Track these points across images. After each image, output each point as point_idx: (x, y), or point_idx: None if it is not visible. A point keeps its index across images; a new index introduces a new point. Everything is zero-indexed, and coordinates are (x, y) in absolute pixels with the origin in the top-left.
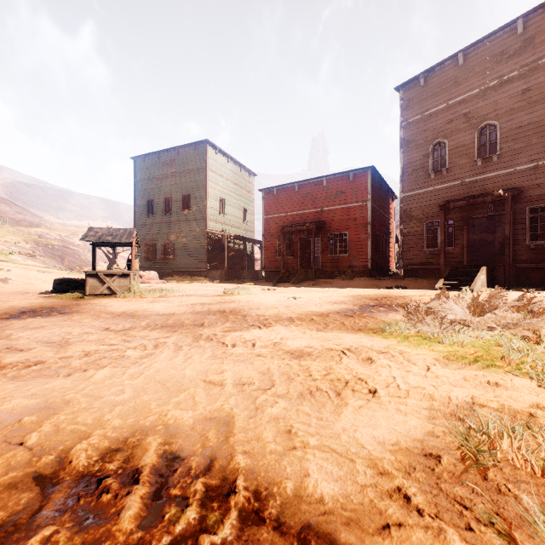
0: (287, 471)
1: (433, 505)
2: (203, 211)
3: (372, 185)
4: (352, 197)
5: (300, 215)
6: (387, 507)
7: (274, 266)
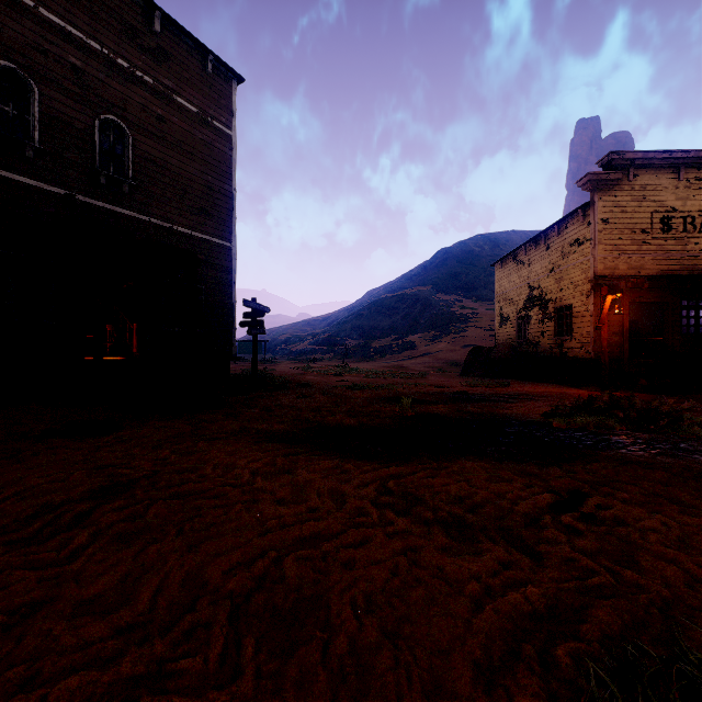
0: None
1: None
2: None
3: None
4: None
5: None
6: None
7: None
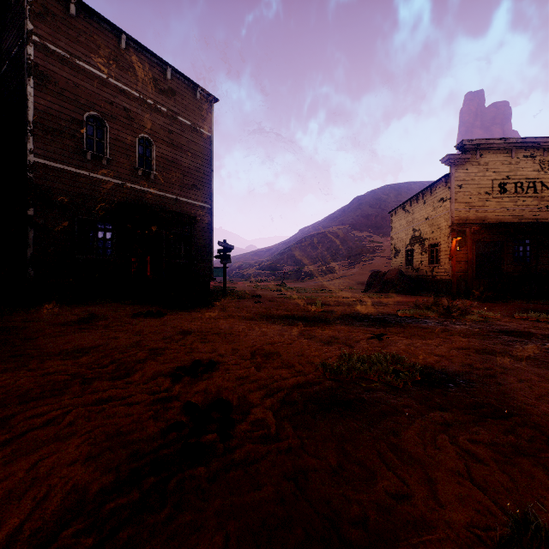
0: None
1: None
2: None
3: None
4: None
5: None
6: None
7: None
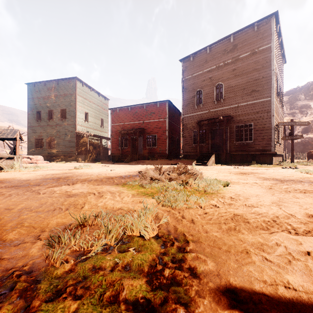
0: (2, 234)
1: (48, 237)
2: (74, 119)
3: (169, 110)
4: (158, 116)
5: (131, 124)
6: (27, 239)
7: (117, 152)
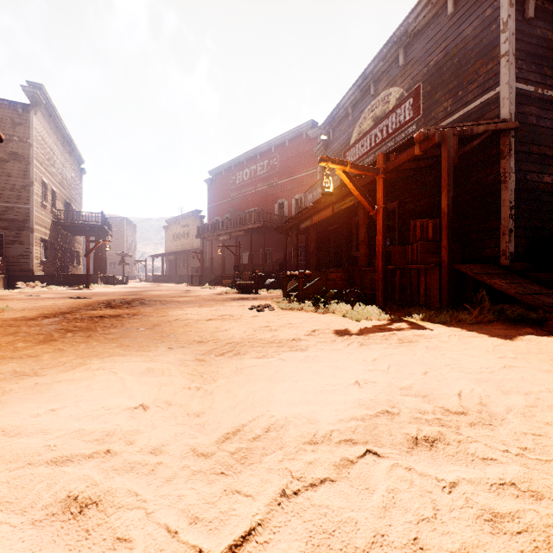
0: None
1: None
2: None
3: None
4: None
5: None
6: None
7: None
